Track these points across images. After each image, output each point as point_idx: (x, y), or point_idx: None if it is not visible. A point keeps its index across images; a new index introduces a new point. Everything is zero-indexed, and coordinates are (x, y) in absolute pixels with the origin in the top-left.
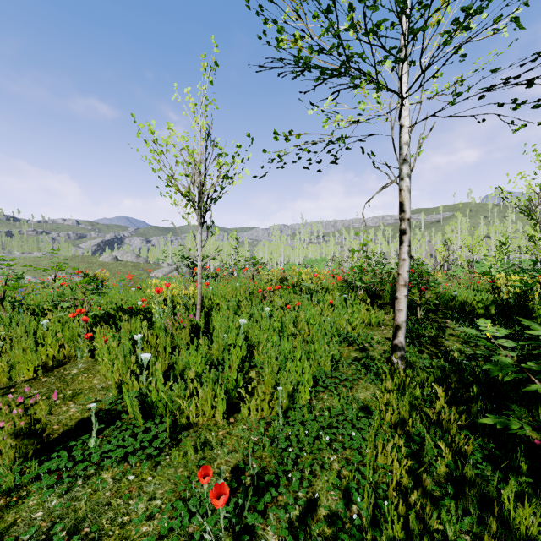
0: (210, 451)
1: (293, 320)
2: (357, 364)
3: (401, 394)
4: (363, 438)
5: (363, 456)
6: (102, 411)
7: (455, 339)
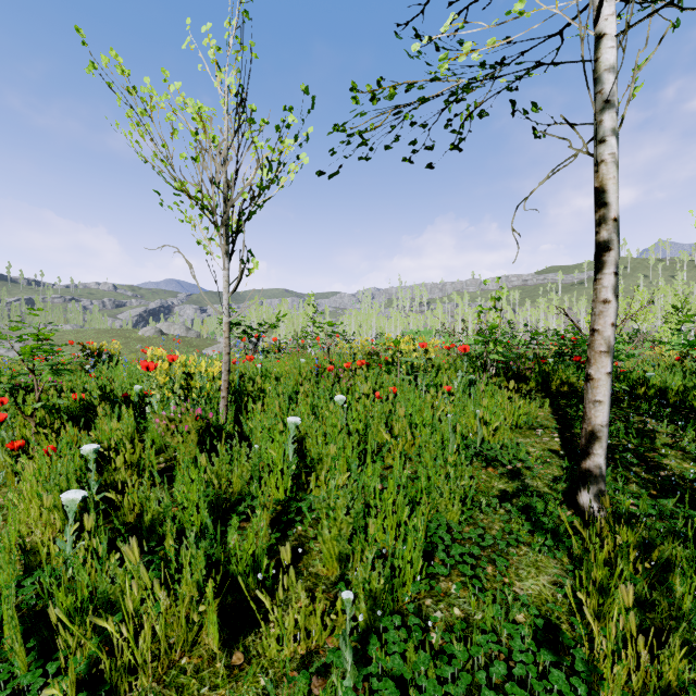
0: None
1: (386, 418)
2: (512, 509)
3: (637, 603)
4: None
5: None
6: None
7: (678, 454)
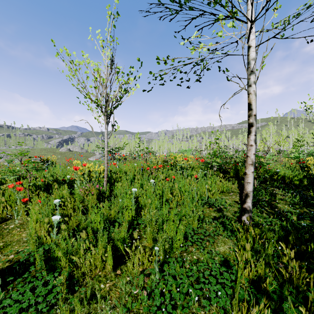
0: (96, 305)
1: (170, 189)
2: (217, 223)
3: (255, 251)
4: (225, 292)
5: (227, 312)
6: (16, 263)
7: (283, 202)
